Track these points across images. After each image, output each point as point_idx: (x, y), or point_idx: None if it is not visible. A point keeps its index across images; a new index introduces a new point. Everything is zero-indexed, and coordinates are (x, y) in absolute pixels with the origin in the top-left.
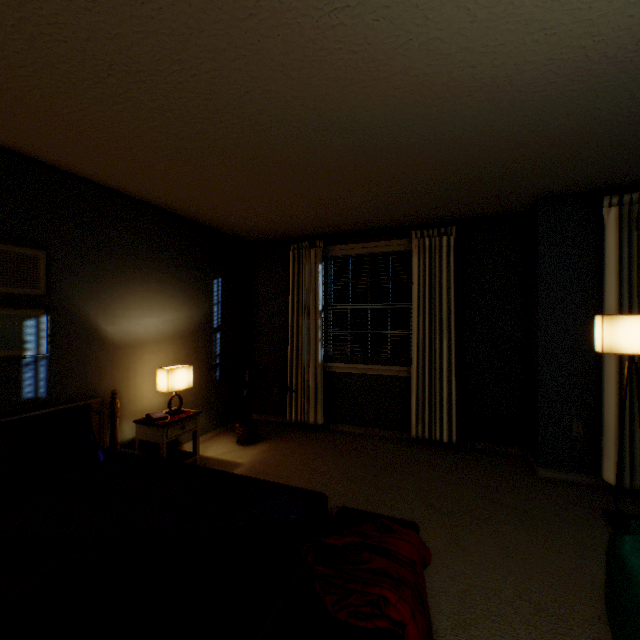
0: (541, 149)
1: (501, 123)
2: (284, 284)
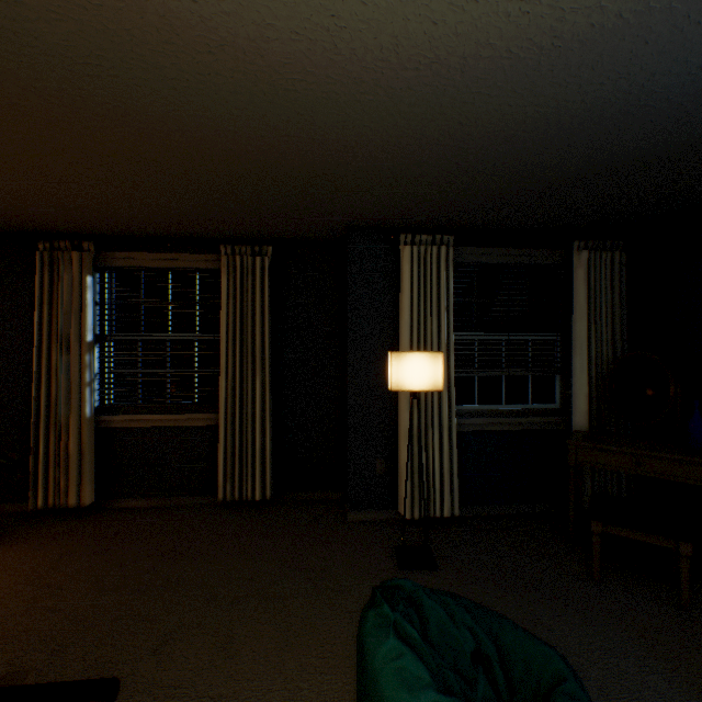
0: (331, 166)
1: (273, 115)
2: (30, 301)
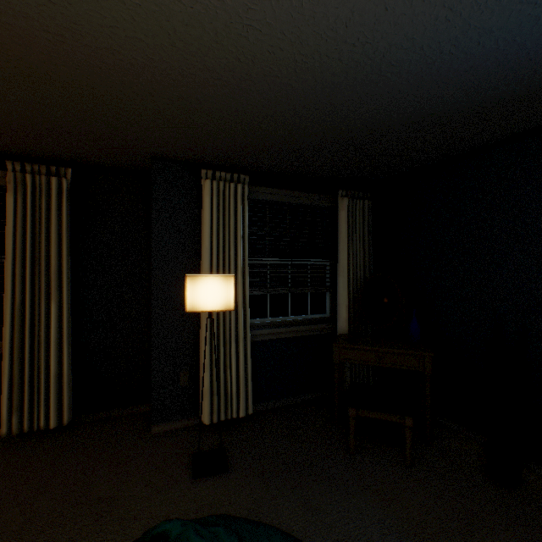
0: (114, 83)
1: None
2: None
